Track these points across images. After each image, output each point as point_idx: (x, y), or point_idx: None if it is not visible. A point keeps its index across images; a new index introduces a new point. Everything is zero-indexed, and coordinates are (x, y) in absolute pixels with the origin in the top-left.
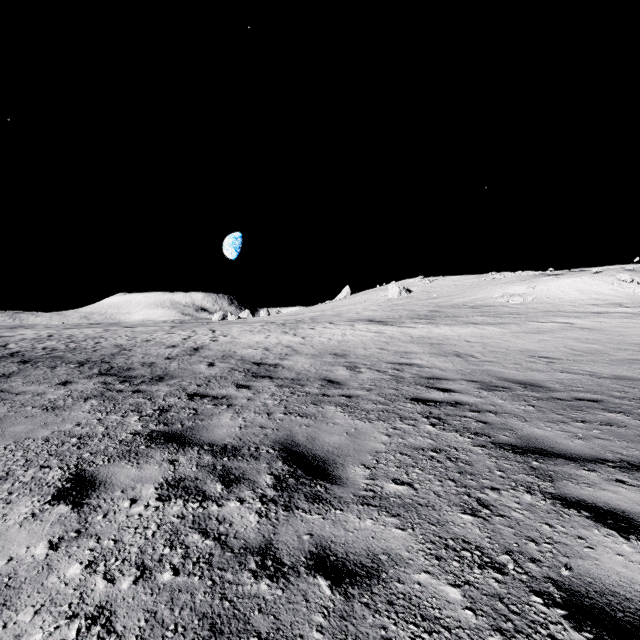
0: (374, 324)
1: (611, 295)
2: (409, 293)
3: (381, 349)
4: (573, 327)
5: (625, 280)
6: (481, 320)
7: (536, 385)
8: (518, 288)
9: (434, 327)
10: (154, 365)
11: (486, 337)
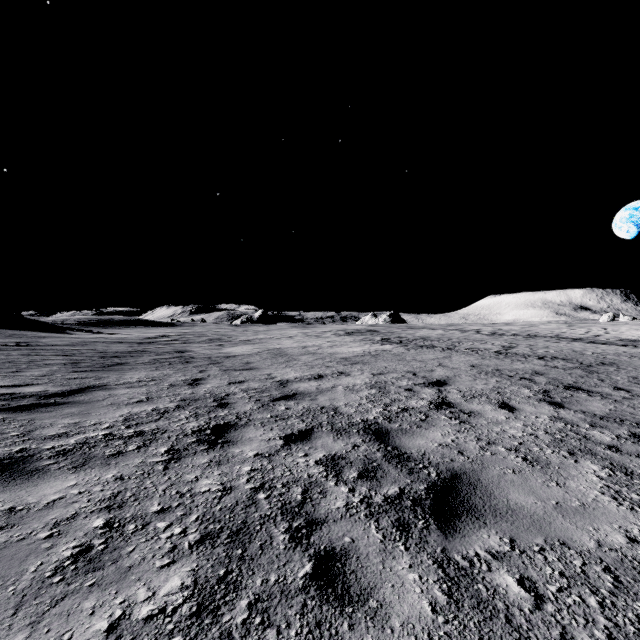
0: None
1: None
2: None
3: None
4: None
5: None
6: None
7: None
8: None
9: None
10: (581, 338)
11: None
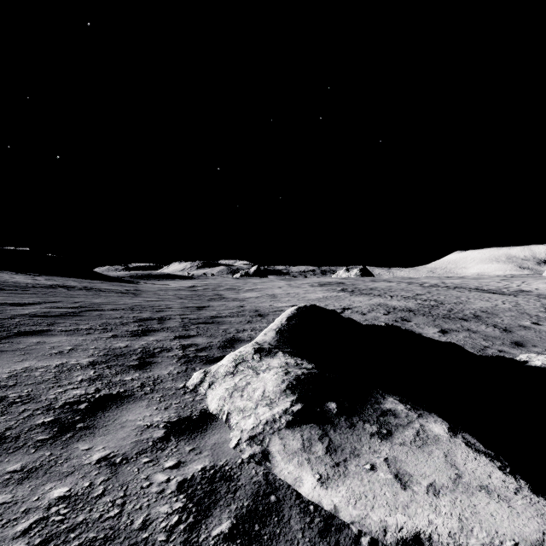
0: None
1: None
2: None
3: None
4: None
5: None
6: None
7: None
8: None
9: None
10: (490, 289)
11: None
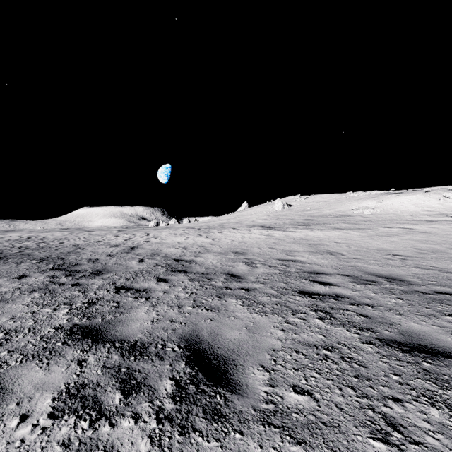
0: (265, 229)
1: (439, 208)
2: (290, 207)
3: (271, 248)
4: (414, 231)
5: (449, 197)
6: (344, 226)
7: (398, 279)
8: (370, 203)
9: (310, 231)
10: (97, 261)
11: (349, 239)
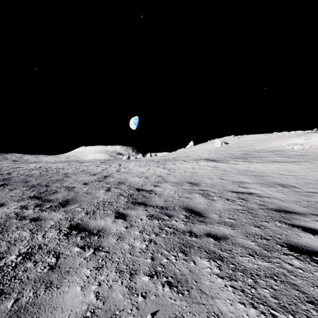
0: (210, 162)
1: None
2: (227, 144)
3: (221, 179)
4: None
5: None
6: (280, 159)
7: None
8: (297, 140)
9: (250, 164)
10: (72, 189)
11: (292, 171)
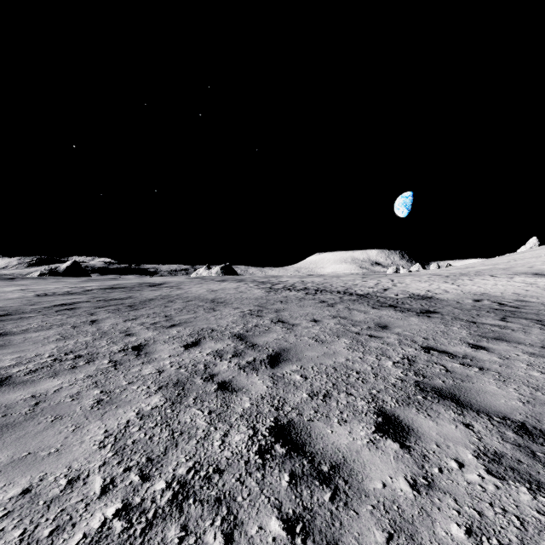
0: (535, 277)
1: None
2: None
3: (514, 293)
4: None
5: None
6: None
7: None
8: None
9: None
10: (369, 294)
11: None
